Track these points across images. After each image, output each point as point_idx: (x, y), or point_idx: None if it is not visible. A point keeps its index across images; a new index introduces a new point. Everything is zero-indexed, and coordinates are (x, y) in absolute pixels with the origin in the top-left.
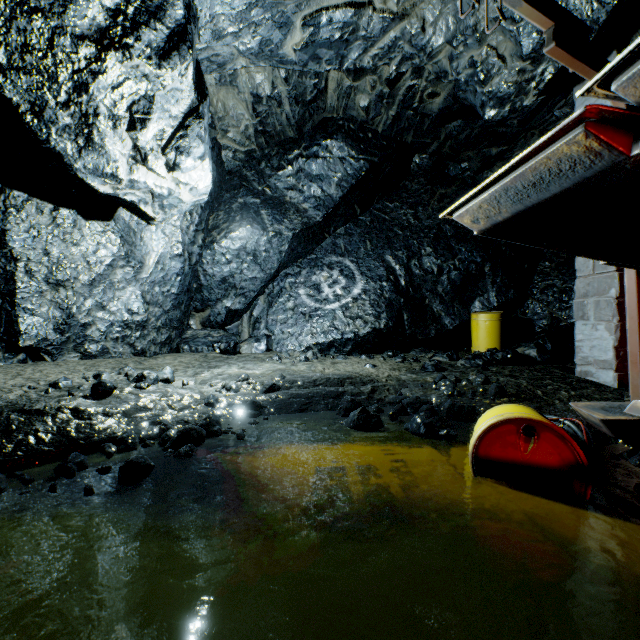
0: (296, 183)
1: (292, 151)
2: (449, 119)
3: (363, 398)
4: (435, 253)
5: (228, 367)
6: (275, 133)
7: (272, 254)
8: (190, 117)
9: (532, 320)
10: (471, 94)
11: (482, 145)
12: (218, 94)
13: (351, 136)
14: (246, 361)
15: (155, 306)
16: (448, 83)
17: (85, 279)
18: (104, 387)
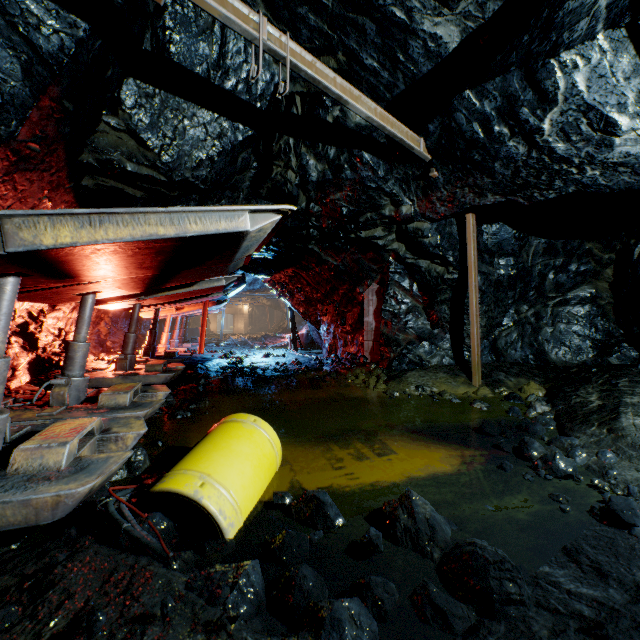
0: None
1: None
2: None
3: None
4: None
5: None
6: None
7: None
8: None
9: None
10: None
11: None
12: None
13: None
14: None
15: None
16: None
17: None
18: None
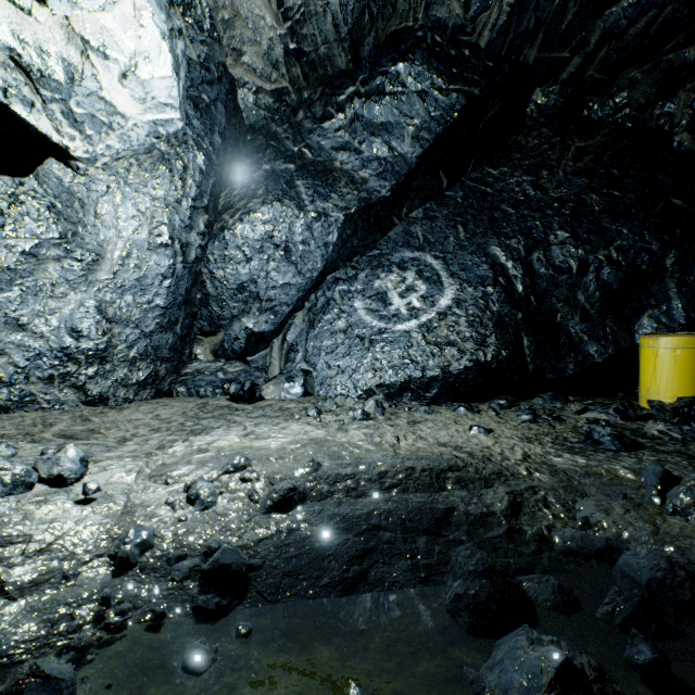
0: (350, 139)
1: (343, 89)
2: None
3: (499, 535)
4: (574, 239)
5: (223, 432)
6: (317, 59)
7: (313, 248)
8: None
9: None
10: None
11: (670, 44)
12: None
13: (437, 54)
14: (261, 418)
15: (125, 325)
16: None
17: None
18: None
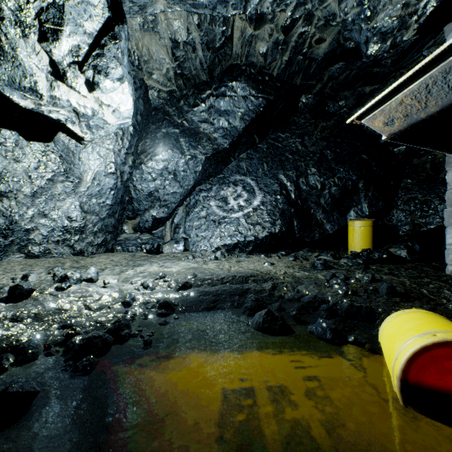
0: (208, 117)
1: (205, 91)
2: (332, 62)
3: (265, 295)
4: (319, 172)
5: (149, 265)
6: (191, 76)
7: (189, 173)
8: (105, 36)
9: (397, 226)
10: (356, 32)
11: (358, 85)
12: (143, 39)
13: (252, 79)
14: (166, 260)
15: (92, 214)
16: (333, 28)
17: (27, 191)
18: (20, 290)
